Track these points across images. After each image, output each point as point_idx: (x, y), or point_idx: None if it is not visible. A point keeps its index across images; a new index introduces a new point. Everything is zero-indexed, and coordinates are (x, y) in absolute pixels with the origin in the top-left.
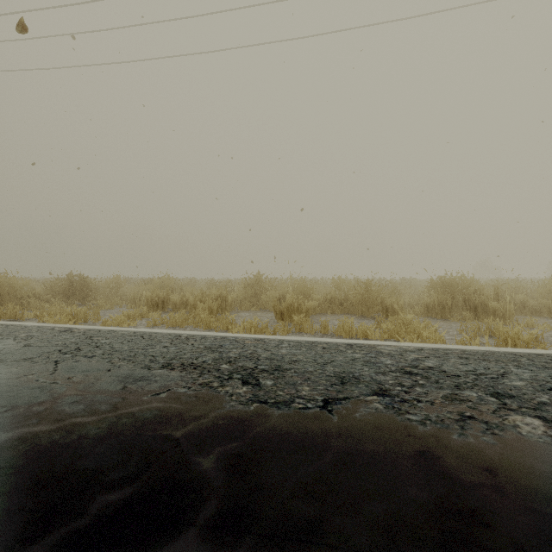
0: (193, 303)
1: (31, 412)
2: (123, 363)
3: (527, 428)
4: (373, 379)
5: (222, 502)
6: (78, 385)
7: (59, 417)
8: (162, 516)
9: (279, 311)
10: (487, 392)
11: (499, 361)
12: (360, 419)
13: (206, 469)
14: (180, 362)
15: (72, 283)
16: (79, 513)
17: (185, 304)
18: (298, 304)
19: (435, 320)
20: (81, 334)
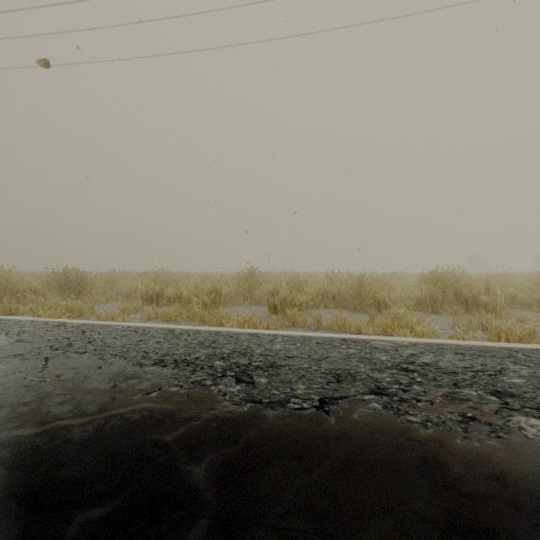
0: (187, 297)
1: (15, 414)
2: (115, 360)
3: (533, 430)
4: (370, 377)
5: (214, 519)
6: (67, 384)
7: (44, 420)
8: (147, 536)
9: (273, 305)
10: (487, 390)
11: (495, 357)
12: (359, 421)
13: (197, 479)
14: (173, 359)
15: (68, 277)
16: (56, 534)
17: (179, 297)
18: (292, 298)
19: (426, 314)
20: (74, 328)
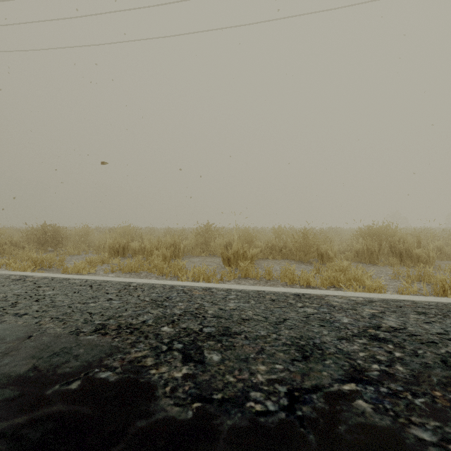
0: (149, 250)
1: None
2: (52, 325)
3: None
4: (340, 350)
5: None
6: None
7: None
8: None
9: (226, 258)
10: None
11: None
12: (350, 442)
13: None
14: (117, 323)
15: (46, 232)
16: None
17: (143, 250)
18: (243, 251)
19: (365, 265)
20: (32, 283)
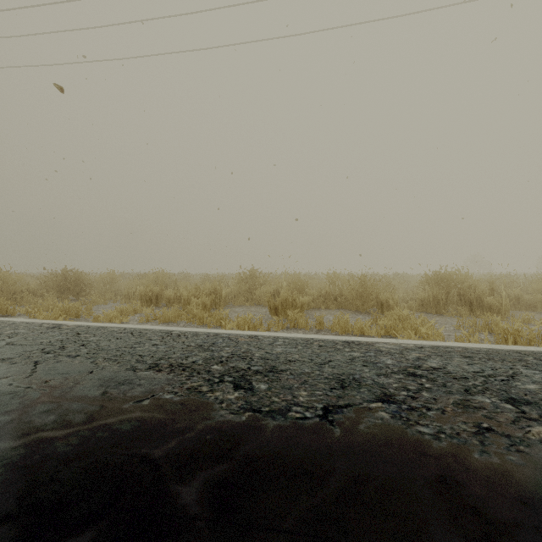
0: (187, 298)
1: None
2: (108, 364)
3: None
4: (376, 382)
5: None
6: (55, 391)
7: (24, 431)
8: None
9: (274, 307)
10: (501, 397)
11: (506, 361)
12: (366, 432)
13: (187, 503)
14: (169, 363)
15: (66, 278)
16: None
17: (178, 299)
18: (293, 299)
19: (430, 315)
20: (69, 331)
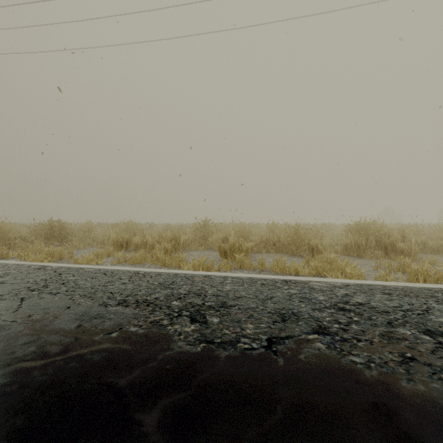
0: (151, 244)
1: None
2: (83, 300)
3: None
4: (311, 316)
5: None
6: (36, 324)
7: (6, 362)
8: None
9: (223, 251)
10: (419, 329)
11: (419, 297)
12: (306, 362)
13: (148, 431)
14: (135, 299)
15: (52, 227)
16: None
17: (145, 244)
18: (239, 244)
19: (352, 258)
20: (52, 271)
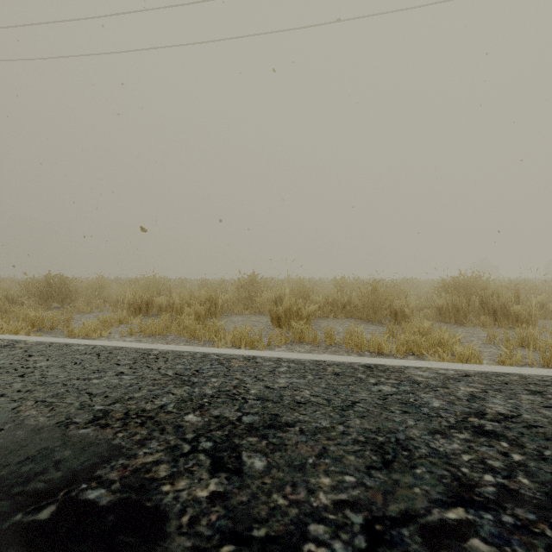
0: (179, 306)
1: None
2: (34, 412)
3: None
4: (434, 451)
5: None
6: None
7: None
8: None
9: (276, 316)
10: None
11: None
12: None
13: None
14: (125, 409)
15: (50, 284)
16: None
17: (171, 307)
18: (297, 308)
19: (450, 325)
20: (21, 351)
